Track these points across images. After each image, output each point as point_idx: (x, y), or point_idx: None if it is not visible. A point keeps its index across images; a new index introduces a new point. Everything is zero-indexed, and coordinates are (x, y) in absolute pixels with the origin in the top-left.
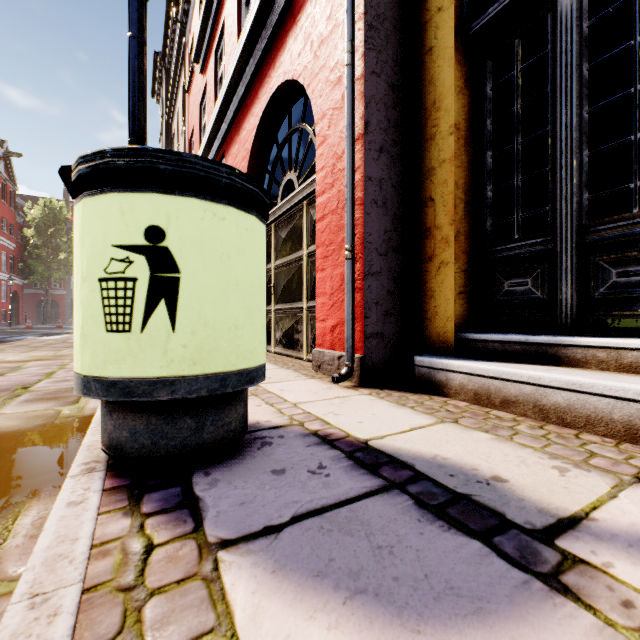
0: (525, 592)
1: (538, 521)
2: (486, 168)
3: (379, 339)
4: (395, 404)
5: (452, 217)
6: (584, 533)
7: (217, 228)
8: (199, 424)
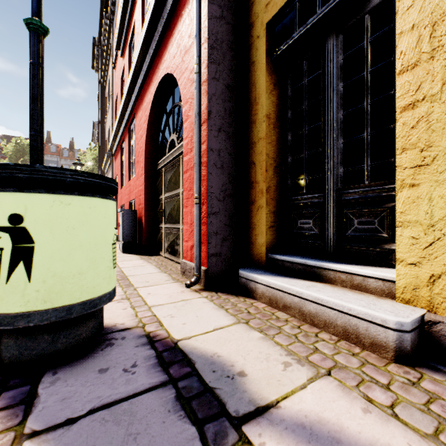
0: None
1: (243, 409)
2: (288, 144)
3: (218, 257)
4: (217, 306)
5: (265, 177)
6: (265, 419)
7: (64, 211)
8: (54, 338)
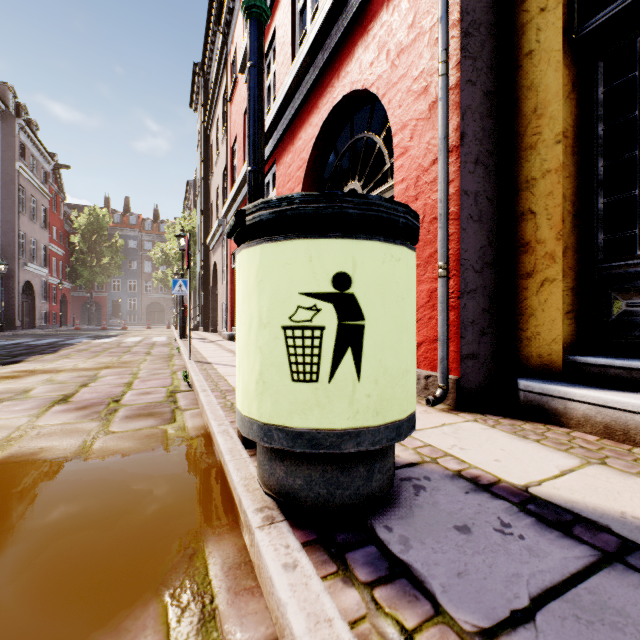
0: None
1: None
2: (597, 178)
3: (474, 360)
4: (515, 436)
5: (559, 231)
6: None
7: (393, 270)
8: (369, 472)
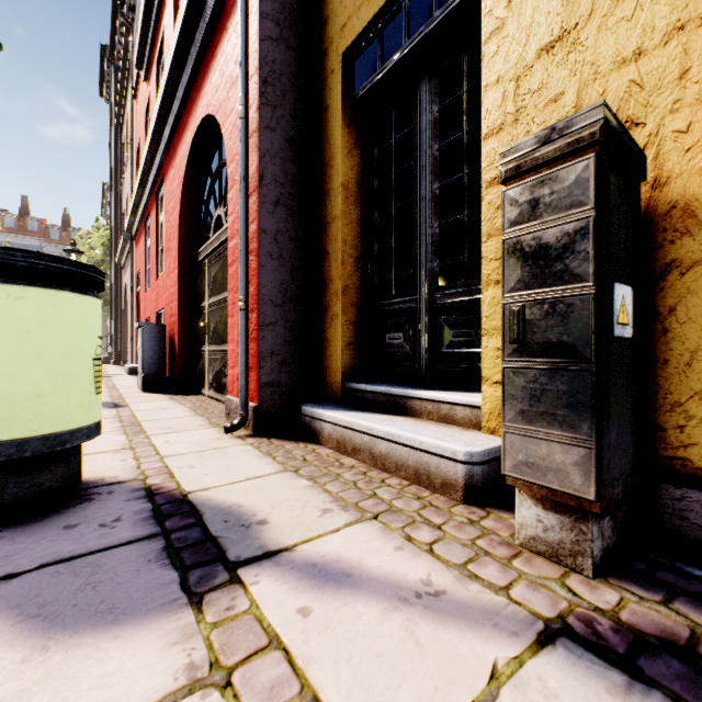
0: (166, 606)
1: (247, 555)
2: (374, 226)
3: (275, 388)
4: (263, 454)
5: (341, 272)
6: (271, 561)
7: (13, 307)
8: None
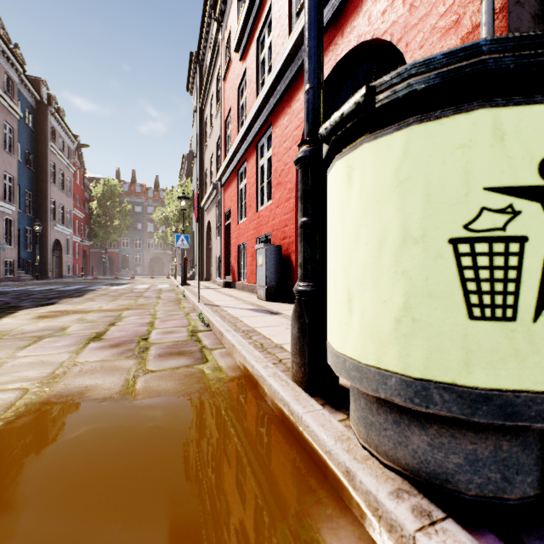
0: None
1: None
2: None
3: None
4: None
5: None
6: None
7: None
8: None
